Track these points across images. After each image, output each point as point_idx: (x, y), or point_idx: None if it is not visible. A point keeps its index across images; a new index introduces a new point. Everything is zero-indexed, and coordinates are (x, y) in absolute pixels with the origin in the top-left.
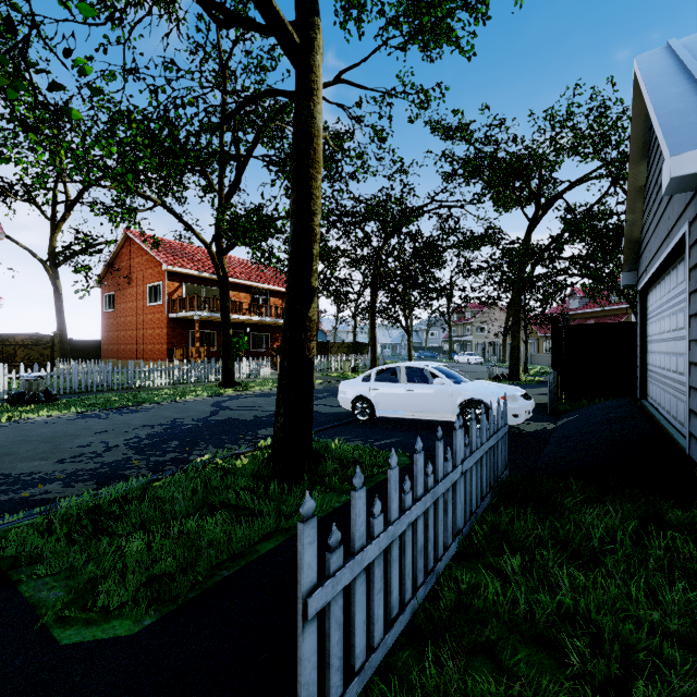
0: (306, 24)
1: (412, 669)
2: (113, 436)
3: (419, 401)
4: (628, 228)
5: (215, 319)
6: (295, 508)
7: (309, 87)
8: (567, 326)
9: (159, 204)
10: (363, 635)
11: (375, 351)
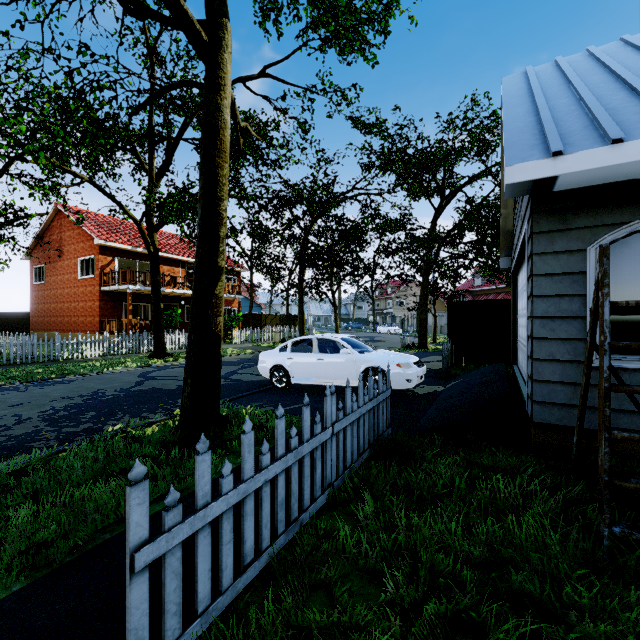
0: (215, 24)
1: (250, 607)
2: (28, 408)
3: (329, 369)
4: (503, 220)
5: (149, 292)
6: (193, 471)
7: (217, 82)
8: (460, 302)
9: (86, 180)
10: (207, 582)
11: (303, 323)
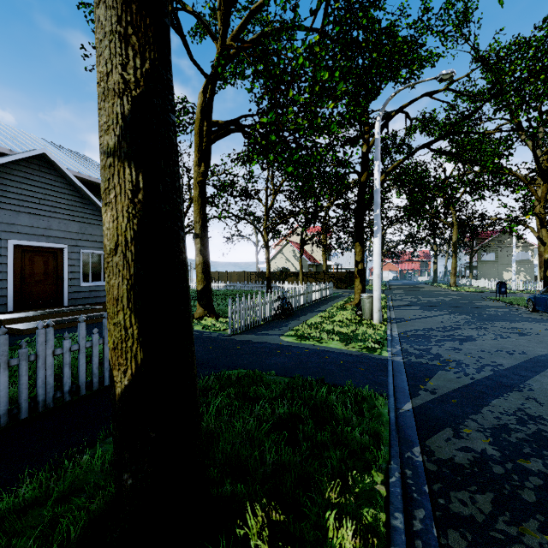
0: None
1: None
2: None
3: None
4: None
5: None
6: None
7: None
8: None
9: None
10: None
11: None
